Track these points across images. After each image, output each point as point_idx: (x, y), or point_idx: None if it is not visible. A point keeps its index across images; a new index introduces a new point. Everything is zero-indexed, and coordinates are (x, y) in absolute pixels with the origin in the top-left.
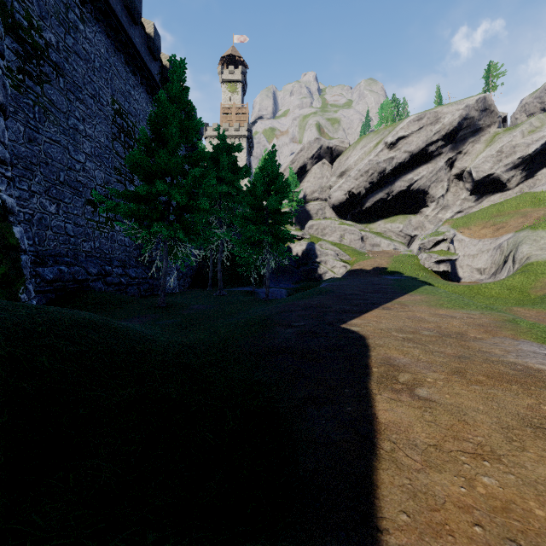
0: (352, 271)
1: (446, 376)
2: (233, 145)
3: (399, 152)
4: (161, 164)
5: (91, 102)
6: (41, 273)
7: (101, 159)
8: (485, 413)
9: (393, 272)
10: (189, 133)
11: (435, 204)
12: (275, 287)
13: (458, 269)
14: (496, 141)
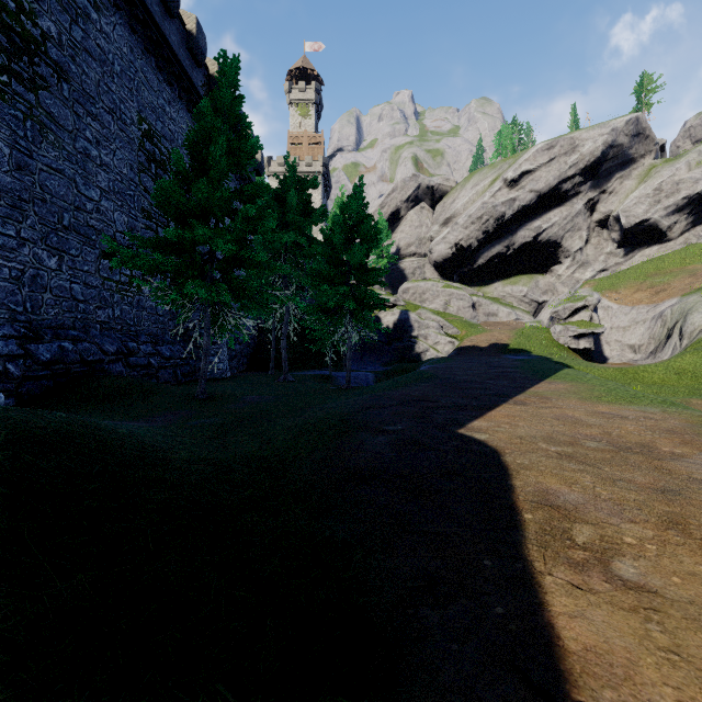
0: (462, 349)
1: (657, 532)
2: (302, 179)
3: (523, 191)
4: (199, 199)
5: (109, 119)
6: (33, 352)
7: (122, 196)
8: None
9: (517, 350)
10: (240, 157)
11: (570, 260)
12: (360, 371)
13: (604, 346)
14: (652, 175)
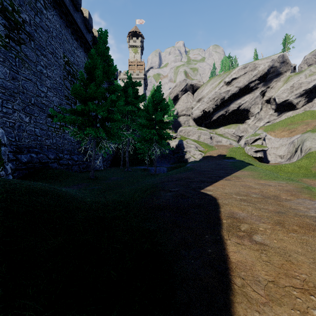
0: (205, 157)
1: (272, 226)
2: (135, 82)
3: (233, 87)
4: (91, 92)
5: (51, 56)
6: (19, 158)
7: (56, 90)
8: (303, 254)
9: (230, 157)
10: (108, 74)
11: (254, 117)
12: (160, 166)
13: (268, 155)
14: (289, 80)
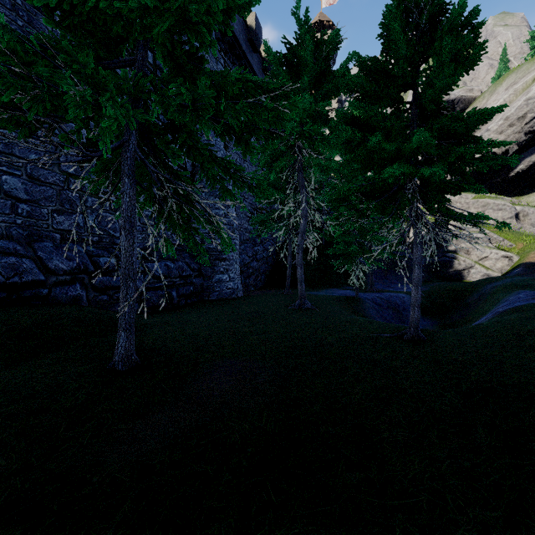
0: (534, 265)
1: None
2: (323, 40)
3: None
4: None
5: None
6: None
7: None
8: None
9: None
10: None
11: None
12: (388, 290)
13: None
14: None
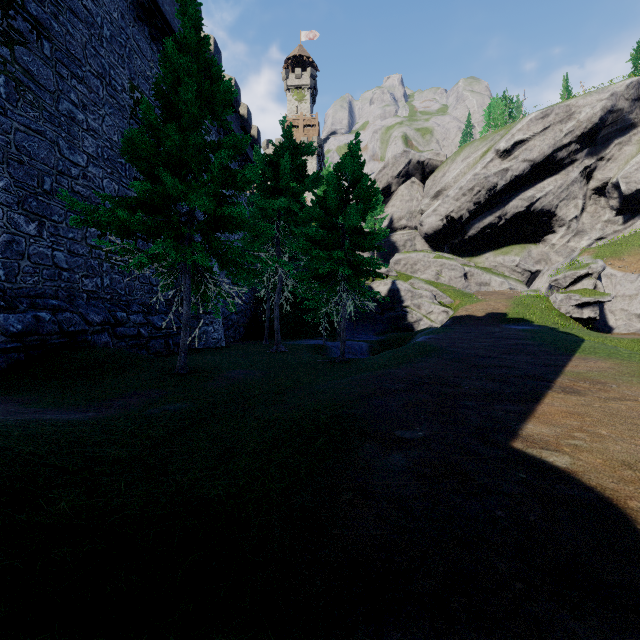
0: (457, 318)
1: None
2: (295, 145)
3: (516, 161)
4: (175, 149)
5: (97, 84)
6: (1, 322)
7: (112, 164)
8: None
9: (517, 320)
10: (223, 106)
11: (565, 229)
12: (353, 340)
13: (608, 315)
14: None
